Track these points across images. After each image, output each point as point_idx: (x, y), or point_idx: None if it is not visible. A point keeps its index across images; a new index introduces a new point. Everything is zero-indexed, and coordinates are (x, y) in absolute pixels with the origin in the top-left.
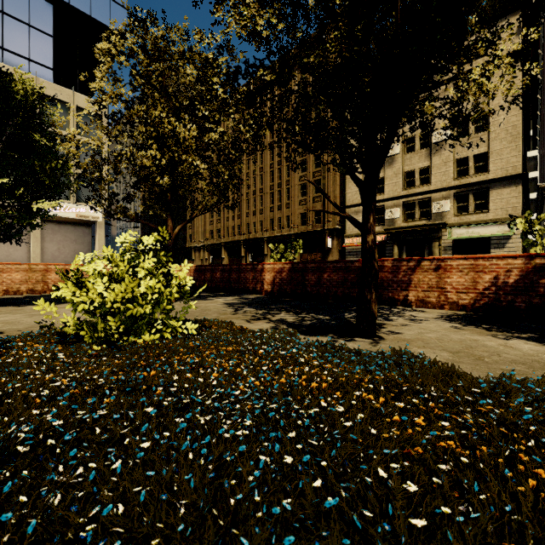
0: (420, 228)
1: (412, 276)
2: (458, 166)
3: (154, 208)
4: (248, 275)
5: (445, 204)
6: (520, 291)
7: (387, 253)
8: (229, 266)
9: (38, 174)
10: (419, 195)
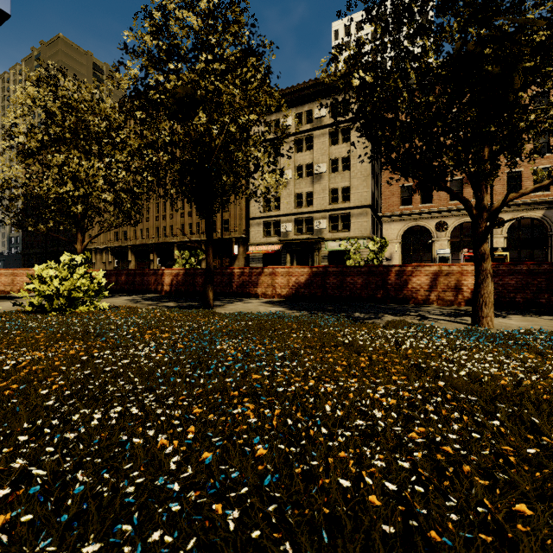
0: (305, 241)
1: (259, 278)
2: (332, 194)
3: (65, 224)
4: (150, 278)
5: (323, 223)
6: (307, 286)
7: (283, 260)
8: (134, 270)
9: None
10: (305, 214)
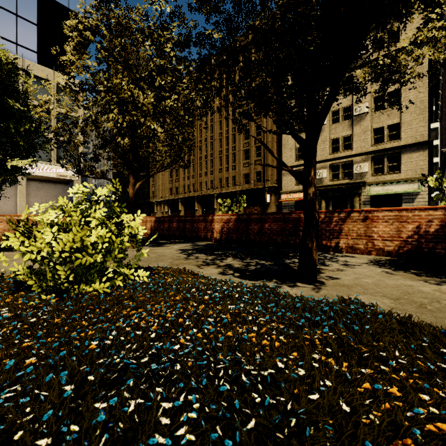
0: (343, 186)
1: (343, 226)
2: (375, 134)
3: (118, 166)
4: (200, 225)
5: (365, 166)
6: (440, 239)
7: None
8: (184, 217)
9: (14, 135)
10: (343, 158)
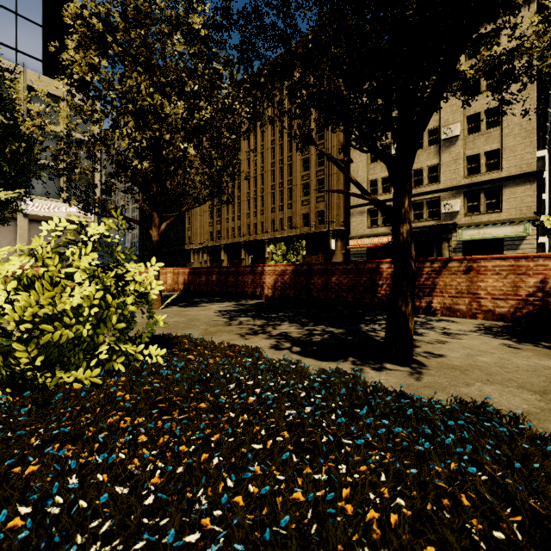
0: (428, 229)
1: (437, 279)
2: (469, 164)
3: (137, 201)
4: (246, 278)
5: (455, 204)
6: None
7: None
8: (226, 268)
9: None
10: (427, 194)
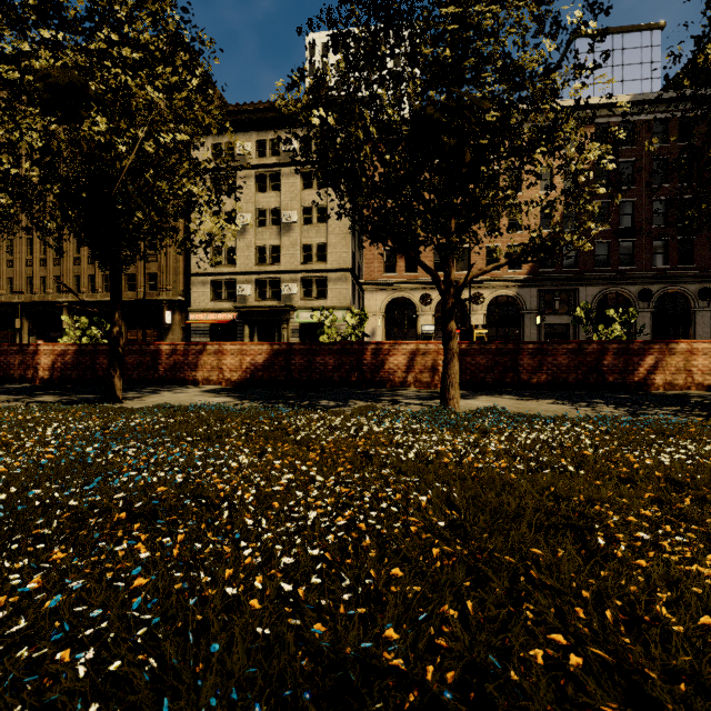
0: (270, 309)
1: (200, 358)
2: (305, 251)
3: None
4: (12, 359)
5: (293, 287)
6: (266, 369)
7: (239, 333)
8: None
9: None
10: (270, 274)
